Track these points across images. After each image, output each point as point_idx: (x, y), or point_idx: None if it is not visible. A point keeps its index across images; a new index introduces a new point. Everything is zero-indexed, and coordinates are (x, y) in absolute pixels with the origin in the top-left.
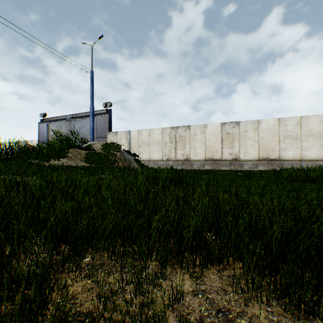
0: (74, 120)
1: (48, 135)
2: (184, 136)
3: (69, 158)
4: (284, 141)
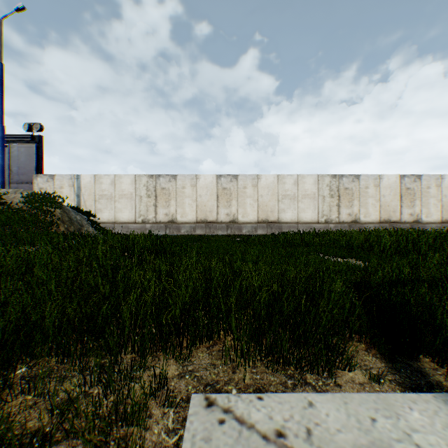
0: None
1: None
2: (169, 188)
3: None
4: (283, 201)
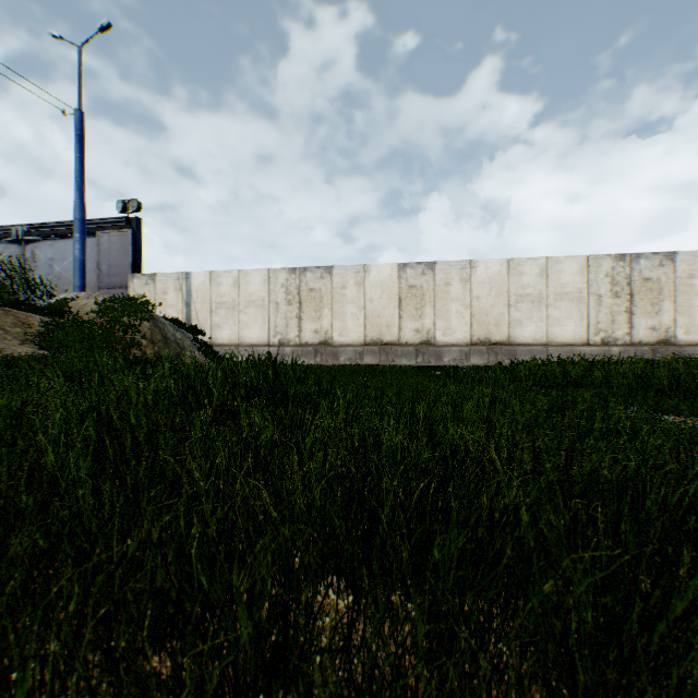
0: (36, 239)
1: None
2: (320, 289)
3: None
4: (519, 306)
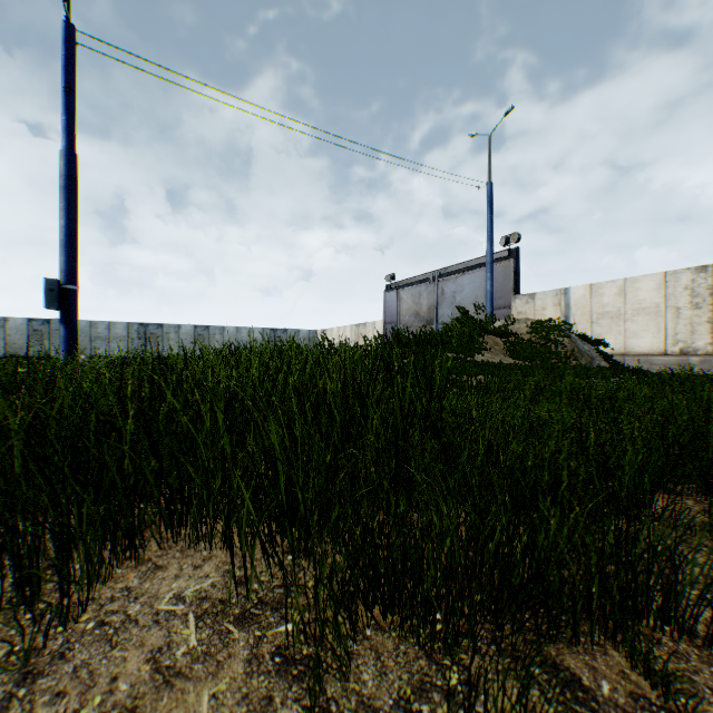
0: (443, 280)
1: (397, 311)
2: None
3: (489, 352)
4: None
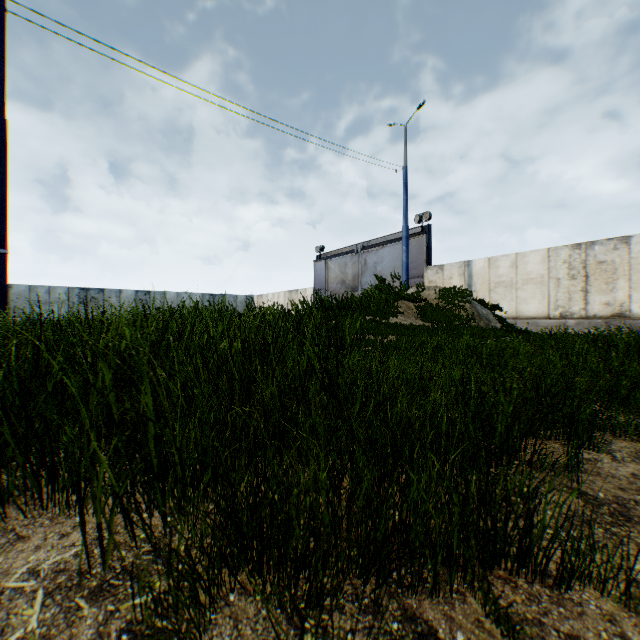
0: (366, 251)
1: (326, 279)
2: (611, 261)
3: (402, 315)
4: None
